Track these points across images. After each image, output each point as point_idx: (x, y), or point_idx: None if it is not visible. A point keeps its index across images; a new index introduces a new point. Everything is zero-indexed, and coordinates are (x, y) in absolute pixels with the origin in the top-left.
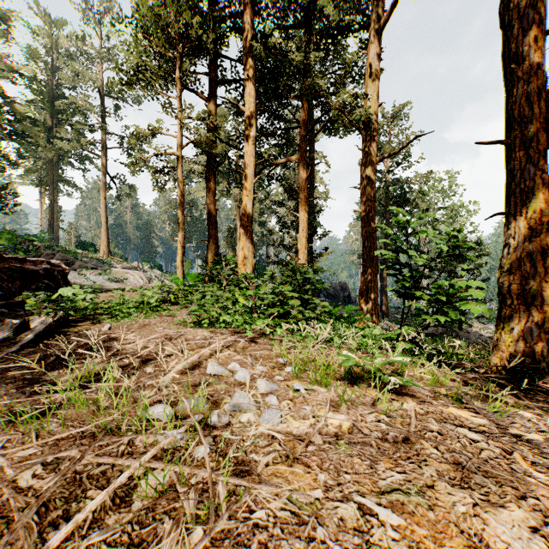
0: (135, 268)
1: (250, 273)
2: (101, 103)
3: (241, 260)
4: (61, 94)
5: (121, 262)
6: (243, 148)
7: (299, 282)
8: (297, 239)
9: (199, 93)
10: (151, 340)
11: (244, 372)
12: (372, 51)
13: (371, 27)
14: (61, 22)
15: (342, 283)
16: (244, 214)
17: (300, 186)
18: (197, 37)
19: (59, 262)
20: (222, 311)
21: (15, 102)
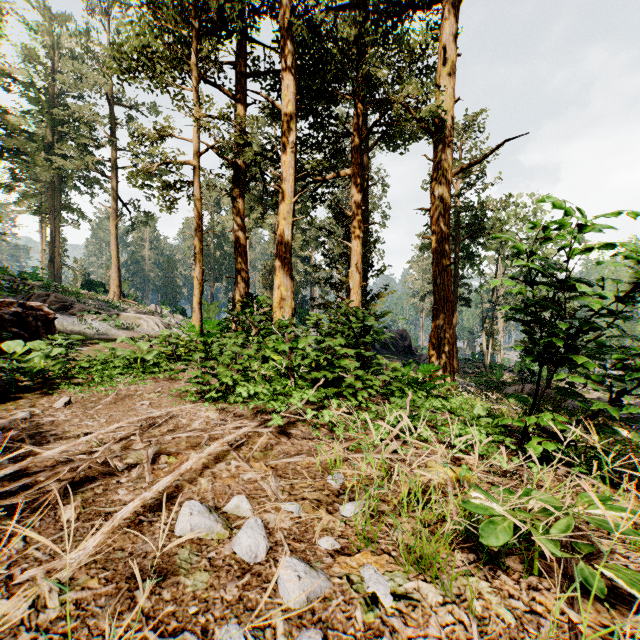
0: (150, 313)
1: (289, 318)
2: (111, 113)
3: (277, 302)
4: (64, 104)
5: (135, 305)
6: (280, 161)
7: (355, 332)
8: (348, 276)
9: (224, 89)
10: (117, 430)
11: (254, 534)
12: (446, 32)
13: (444, 1)
14: (64, 18)
15: (402, 330)
16: (280, 243)
17: (353, 208)
18: (219, 9)
19: (41, 304)
20: (240, 377)
21: (8, 112)
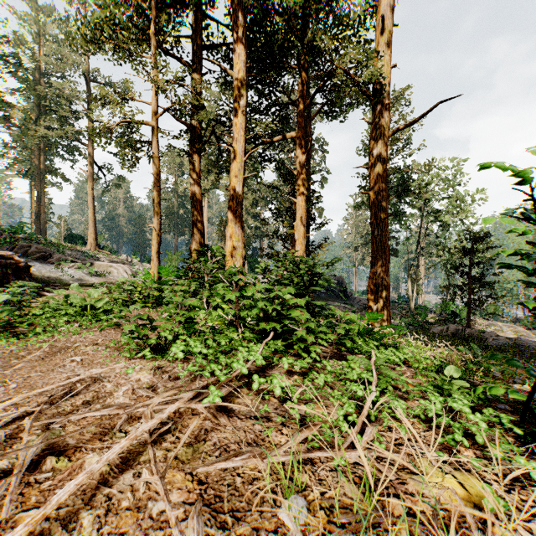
0: (121, 262)
1: (239, 266)
2: (88, 90)
3: (229, 251)
4: (49, 83)
5: (109, 255)
6: (232, 125)
7: (305, 280)
8: (293, 229)
9: (181, 59)
10: (22, 401)
11: None
12: (384, 4)
13: None
14: (49, 9)
15: (338, 277)
16: (232, 198)
17: (298, 167)
18: None
19: (12, 253)
20: (180, 331)
21: None
